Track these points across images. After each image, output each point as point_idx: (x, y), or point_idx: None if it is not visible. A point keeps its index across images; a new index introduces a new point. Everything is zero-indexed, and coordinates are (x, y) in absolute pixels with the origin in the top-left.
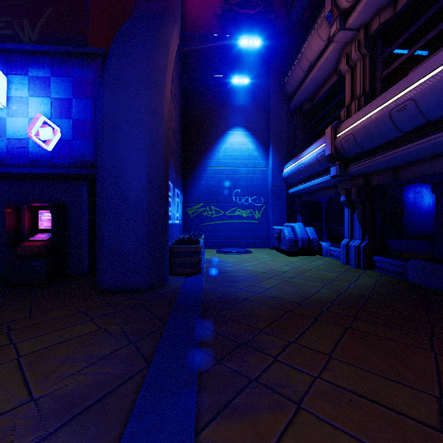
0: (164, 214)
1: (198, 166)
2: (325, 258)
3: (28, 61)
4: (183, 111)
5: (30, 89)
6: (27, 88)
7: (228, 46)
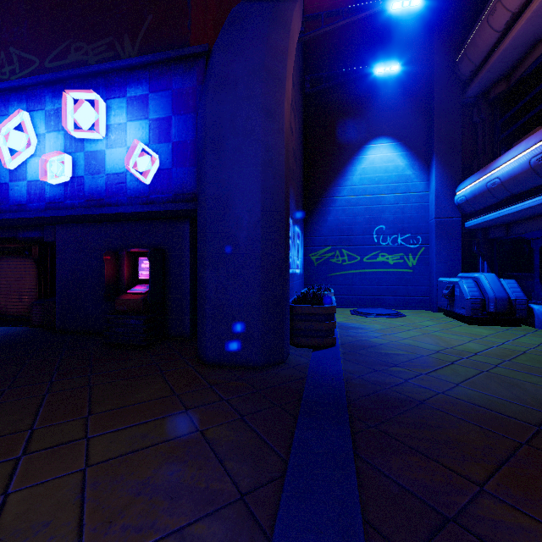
0: (284, 259)
1: (324, 197)
2: None
3: (126, 79)
4: (305, 126)
5: (128, 113)
6: (125, 112)
7: (366, 26)
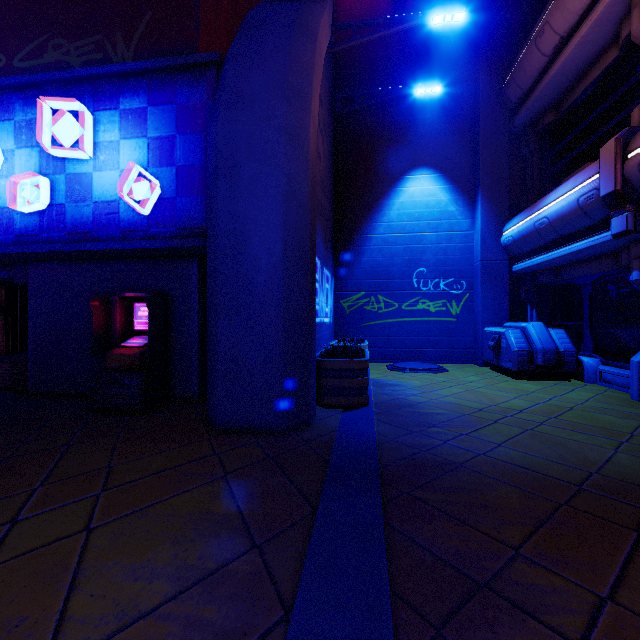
0: (309, 306)
1: (357, 234)
2: (592, 386)
3: (119, 88)
4: (335, 152)
5: (122, 129)
6: (118, 127)
7: (405, 39)
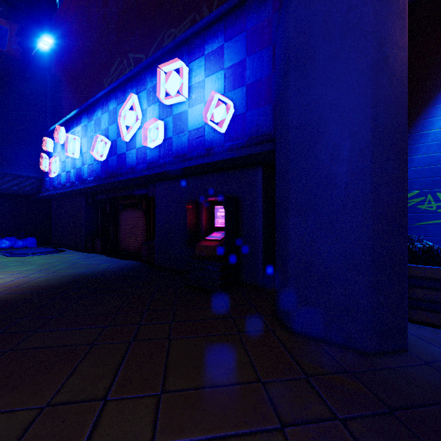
0: (406, 200)
1: (408, 133)
2: None
3: (204, 38)
4: None
5: (206, 69)
6: (203, 69)
7: None
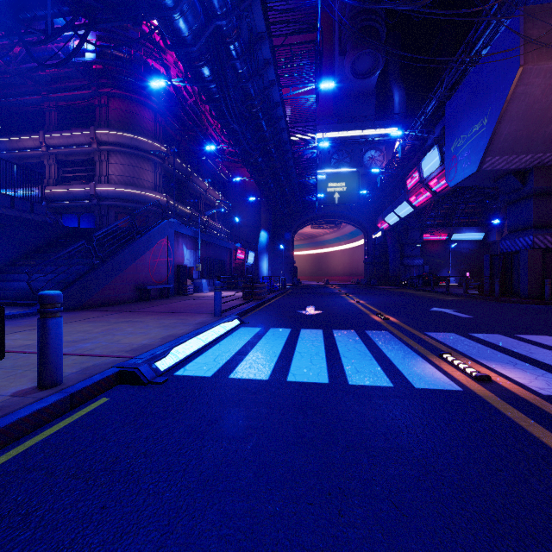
0: None
1: None
2: None
3: None
4: None
5: None
6: None
7: None
